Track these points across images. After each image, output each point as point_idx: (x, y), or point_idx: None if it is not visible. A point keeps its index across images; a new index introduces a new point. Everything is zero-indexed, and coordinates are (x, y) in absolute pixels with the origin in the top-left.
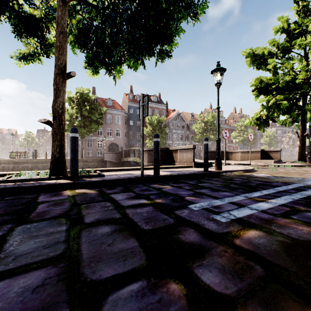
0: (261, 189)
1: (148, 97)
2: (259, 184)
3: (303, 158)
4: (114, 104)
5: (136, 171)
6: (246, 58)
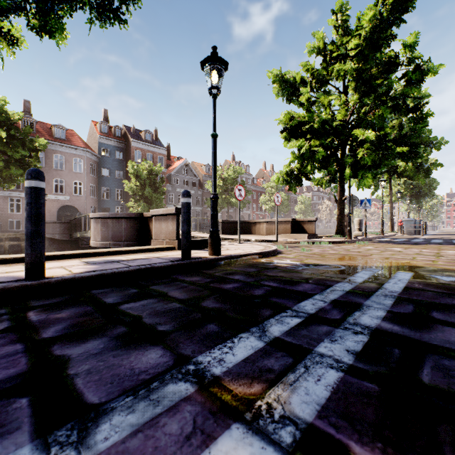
0: (267, 315)
1: (137, 132)
2: (272, 291)
3: (342, 230)
4: (71, 137)
5: (9, 267)
6: (273, 83)
